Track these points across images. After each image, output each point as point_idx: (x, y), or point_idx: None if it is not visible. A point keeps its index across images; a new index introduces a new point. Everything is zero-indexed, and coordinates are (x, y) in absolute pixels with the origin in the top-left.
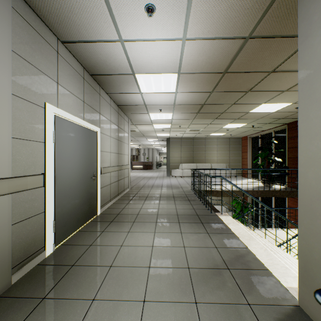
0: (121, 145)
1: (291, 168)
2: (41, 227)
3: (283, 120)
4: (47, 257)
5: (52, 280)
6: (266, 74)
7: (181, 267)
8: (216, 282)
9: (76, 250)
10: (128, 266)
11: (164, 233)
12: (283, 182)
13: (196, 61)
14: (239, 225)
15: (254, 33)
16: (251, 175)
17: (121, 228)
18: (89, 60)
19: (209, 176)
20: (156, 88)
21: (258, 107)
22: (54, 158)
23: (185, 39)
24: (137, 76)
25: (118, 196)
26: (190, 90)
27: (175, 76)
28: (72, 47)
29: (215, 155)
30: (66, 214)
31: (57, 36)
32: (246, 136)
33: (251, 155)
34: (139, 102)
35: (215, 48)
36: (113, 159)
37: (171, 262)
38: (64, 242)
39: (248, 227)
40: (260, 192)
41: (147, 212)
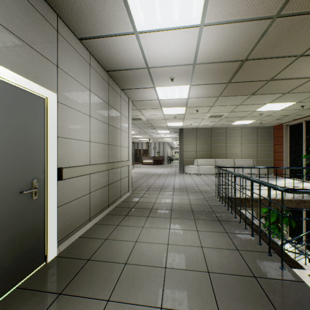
0: (114, 132)
1: None
2: None
3: None
4: None
5: None
6: None
7: None
8: None
9: None
10: None
11: None
12: None
13: None
14: None
15: None
16: (289, 173)
17: None
18: None
19: (277, 189)
20: (162, 10)
21: None
22: None
23: None
24: None
25: (107, 208)
26: (231, 14)
27: None
28: None
29: (239, 149)
30: None
31: None
32: (281, 124)
33: (289, 148)
34: (136, 60)
35: None
36: (97, 152)
37: None
38: None
39: None
40: None
41: (146, 256)
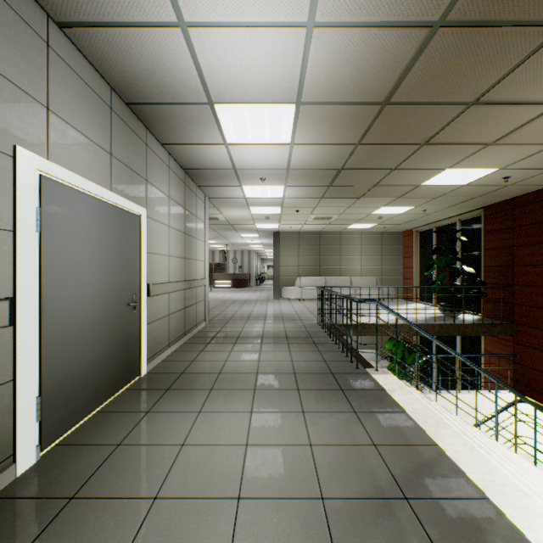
0: (190, 242)
1: (490, 284)
2: (5, 414)
3: (477, 200)
4: (19, 478)
5: (16, 542)
6: (461, 110)
7: (307, 495)
8: (384, 536)
9: (87, 458)
10: (193, 497)
11: (270, 415)
12: (478, 309)
13: (332, 78)
14: (413, 395)
15: (451, 15)
16: (419, 296)
17: (184, 405)
18: (120, 71)
19: (353, 301)
20: (254, 134)
21: (437, 175)
22: (40, 266)
23: (313, 26)
24: (217, 109)
25: (184, 337)
26: (318, 140)
27: (290, 111)
28: (82, 37)
29: (358, 263)
30: (70, 380)
31: (47, 9)
32: (410, 229)
33: (419, 262)
34: (223, 162)
35: (372, 48)
36: (175, 268)
37: (286, 484)
38: (65, 439)
39: (424, 394)
40: (439, 327)
41: (238, 368)
